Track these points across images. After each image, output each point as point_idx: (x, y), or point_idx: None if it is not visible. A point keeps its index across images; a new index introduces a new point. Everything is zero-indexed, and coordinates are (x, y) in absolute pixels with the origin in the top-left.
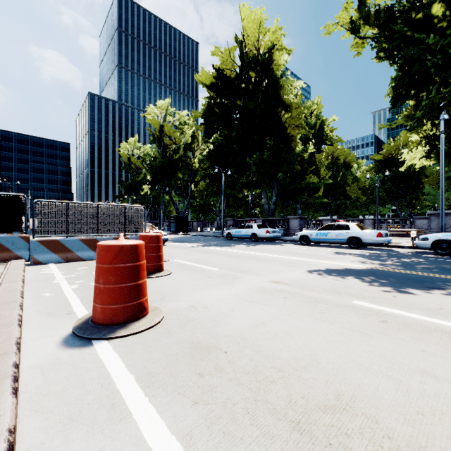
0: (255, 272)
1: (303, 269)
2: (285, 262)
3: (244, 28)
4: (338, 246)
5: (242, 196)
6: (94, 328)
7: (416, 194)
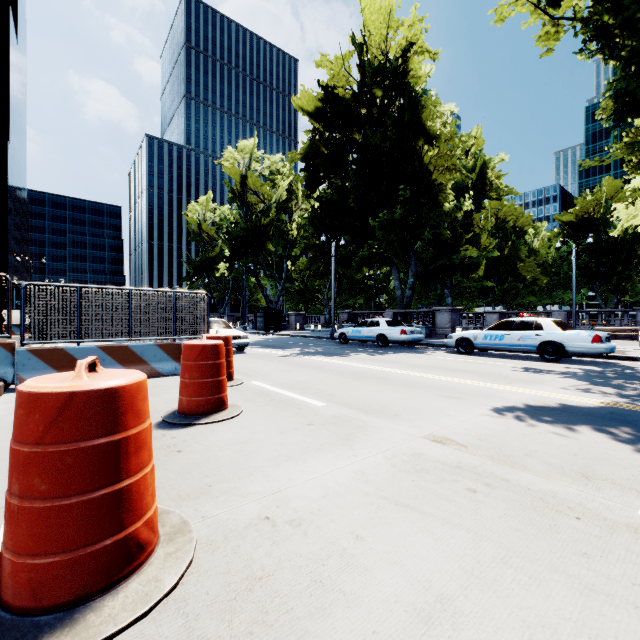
0: (394, 412)
1: (481, 406)
2: (442, 389)
3: (366, 23)
4: (521, 357)
5: (361, 277)
6: None
7: (628, 272)
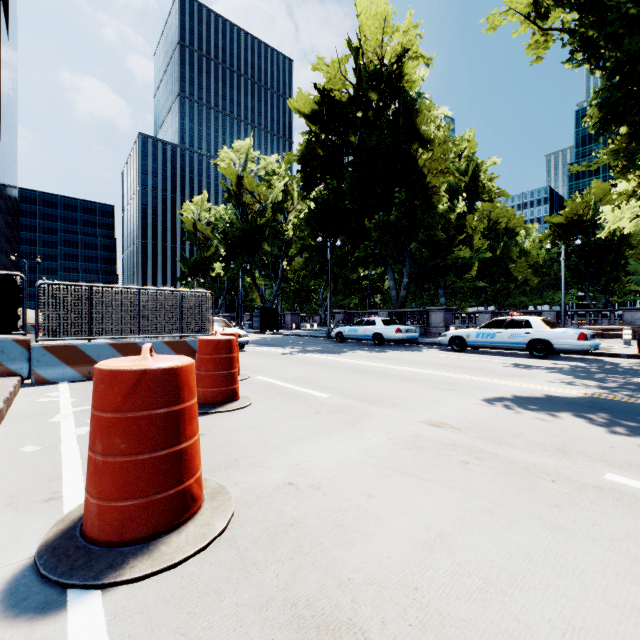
0: (393, 402)
1: (473, 397)
2: (437, 382)
3: (362, 28)
4: (512, 354)
5: (356, 277)
6: (79, 553)
7: (616, 273)
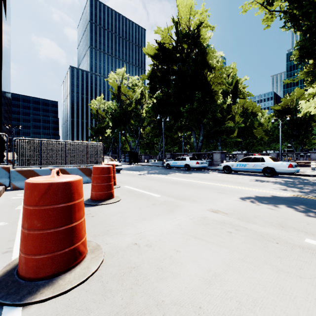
0: (193, 199)
1: (235, 196)
2: (216, 189)
3: (179, 12)
4: (254, 175)
5: (176, 136)
6: (13, 284)
7: (307, 134)
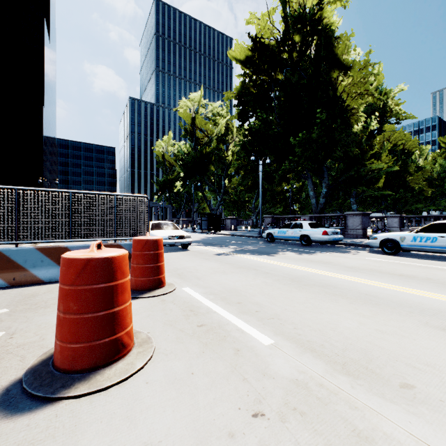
0: (395, 375)
1: None
2: (421, 311)
3: None
4: None
5: (280, 190)
6: None
7: None
